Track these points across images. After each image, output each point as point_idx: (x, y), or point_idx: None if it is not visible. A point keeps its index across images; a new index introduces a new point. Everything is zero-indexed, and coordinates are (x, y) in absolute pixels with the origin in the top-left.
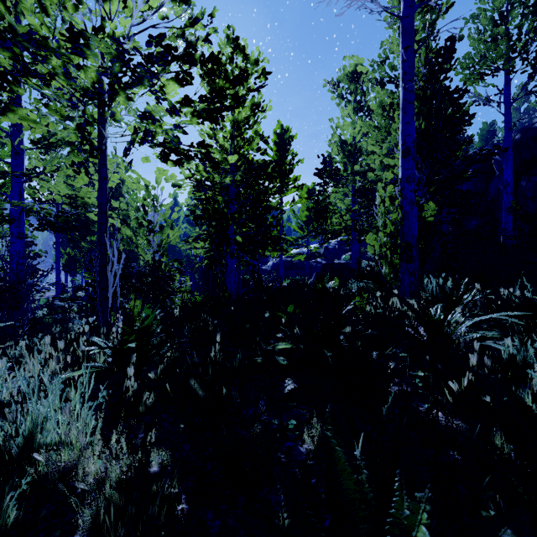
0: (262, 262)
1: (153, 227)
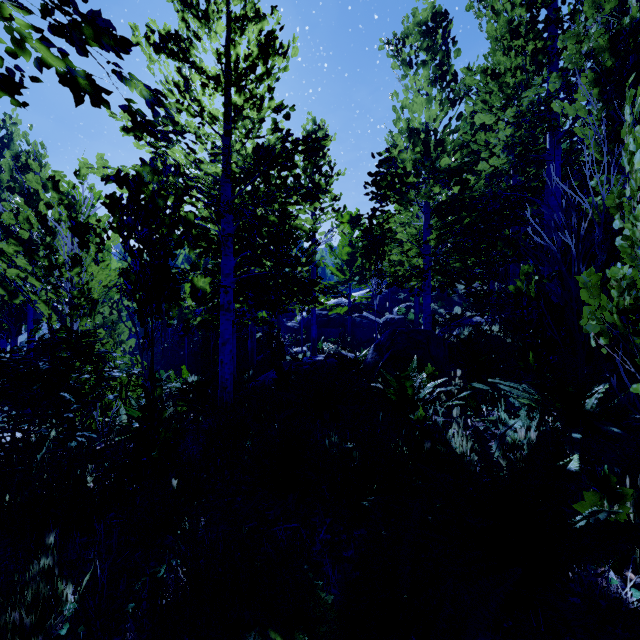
0: (287, 316)
1: (59, 260)
